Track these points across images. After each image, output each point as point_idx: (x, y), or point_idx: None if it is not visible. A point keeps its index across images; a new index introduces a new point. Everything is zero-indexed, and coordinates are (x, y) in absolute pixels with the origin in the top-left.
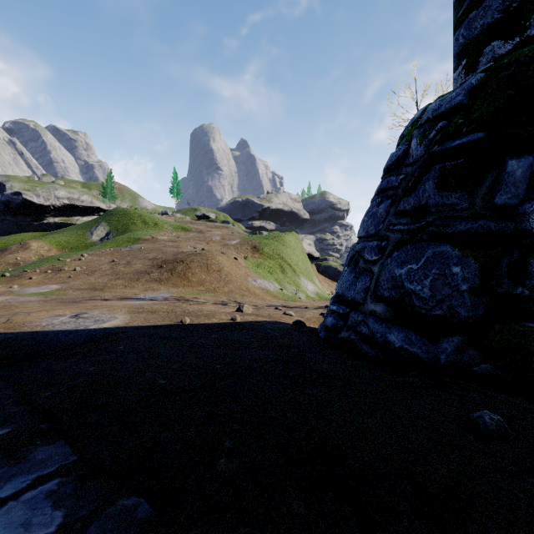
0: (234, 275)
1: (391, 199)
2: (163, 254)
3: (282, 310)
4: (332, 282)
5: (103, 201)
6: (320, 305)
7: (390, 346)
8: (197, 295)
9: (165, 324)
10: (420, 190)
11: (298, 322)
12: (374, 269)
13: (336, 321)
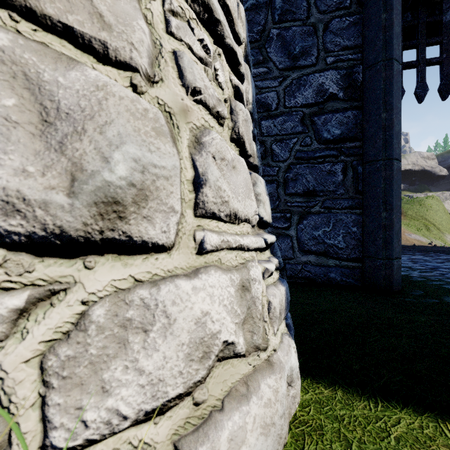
0: None
1: None
2: None
3: None
4: None
5: None
6: None
7: None
8: None
9: (408, 245)
10: None
11: None
12: None
13: None
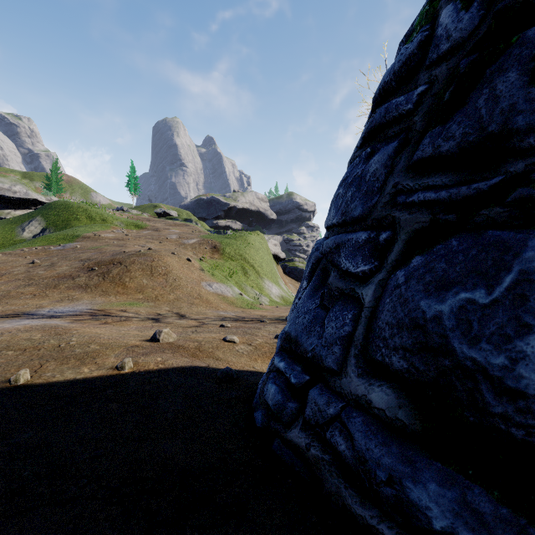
0: (184, 279)
1: (398, 140)
2: (101, 253)
3: (228, 329)
4: (298, 283)
5: (45, 194)
6: (282, 315)
7: (415, 520)
8: (128, 306)
9: None
10: (481, 100)
11: (226, 374)
12: (362, 293)
13: (283, 399)
